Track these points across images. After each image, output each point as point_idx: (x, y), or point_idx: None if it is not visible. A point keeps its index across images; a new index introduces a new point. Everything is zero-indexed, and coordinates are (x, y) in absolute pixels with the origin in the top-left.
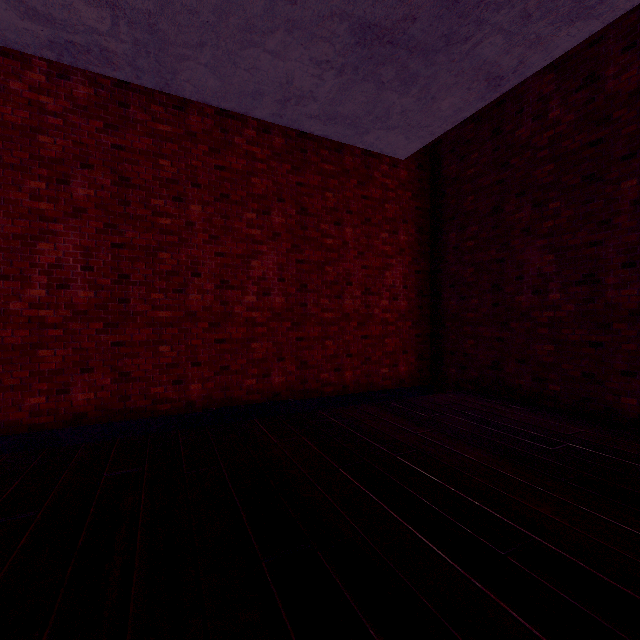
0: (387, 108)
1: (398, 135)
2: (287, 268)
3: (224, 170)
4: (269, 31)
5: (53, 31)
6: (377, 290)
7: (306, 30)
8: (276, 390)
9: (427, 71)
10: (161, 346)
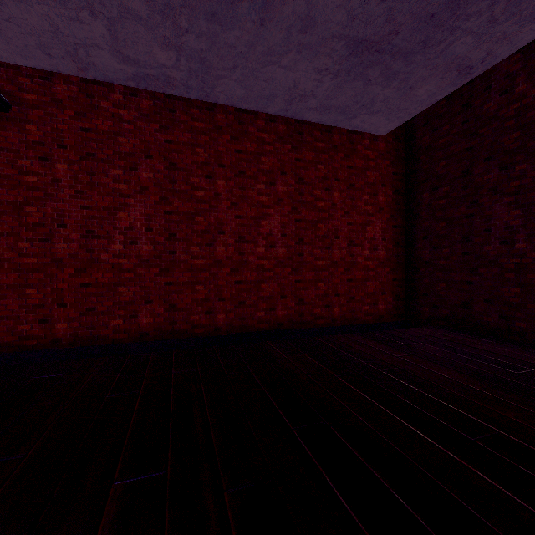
0: (372, 98)
1: (380, 117)
2: (288, 226)
3: (241, 153)
4: (284, 53)
5: (137, 69)
6: (360, 242)
7: (312, 49)
8: (280, 321)
9: (406, 68)
10: (197, 285)
